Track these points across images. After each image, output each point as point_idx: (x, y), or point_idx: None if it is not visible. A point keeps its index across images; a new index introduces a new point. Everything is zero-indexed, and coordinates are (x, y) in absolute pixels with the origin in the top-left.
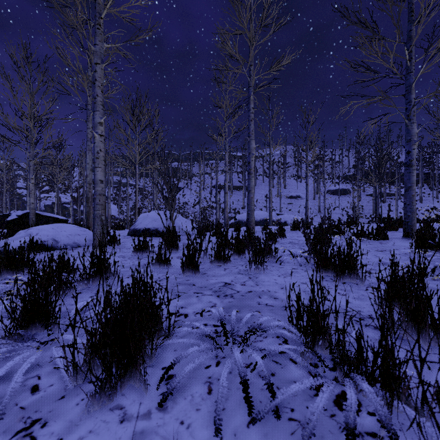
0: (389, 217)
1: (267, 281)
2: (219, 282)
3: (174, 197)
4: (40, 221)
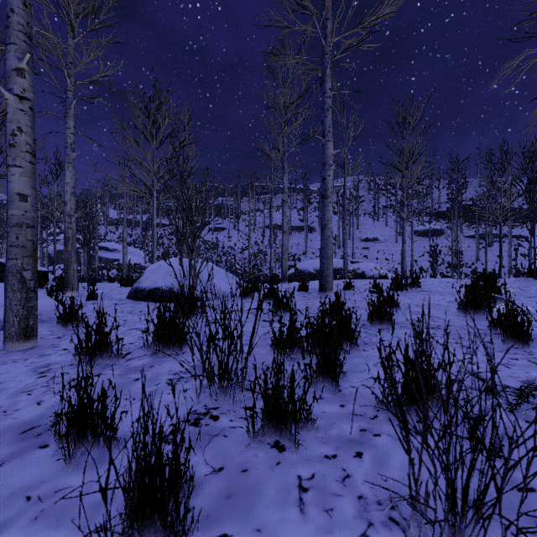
0: None
1: None
2: None
3: (198, 235)
4: (3, 273)
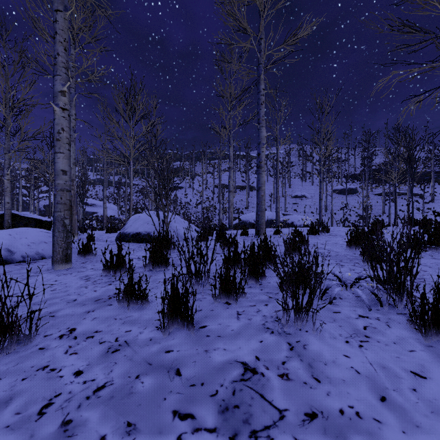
0: (425, 219)
1: (333, 362)
2: (231, 361)
3: (169, 195)
4: (19, 223)
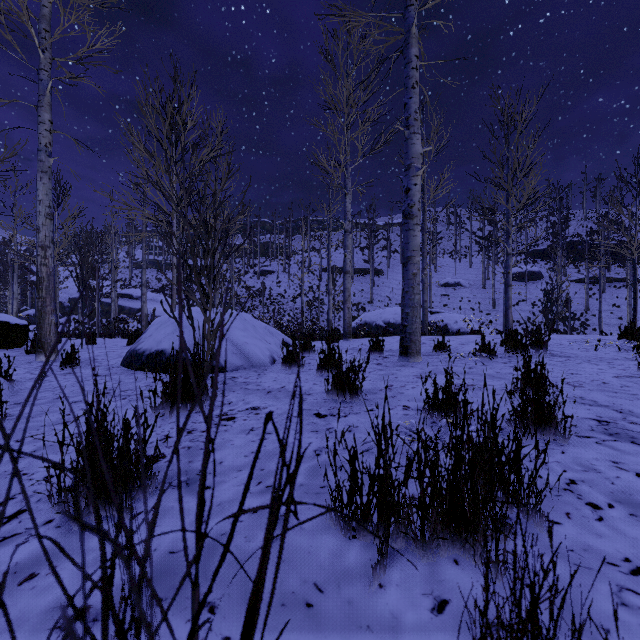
0: None
1: None
2: None
3: (217, 272)
4: None
